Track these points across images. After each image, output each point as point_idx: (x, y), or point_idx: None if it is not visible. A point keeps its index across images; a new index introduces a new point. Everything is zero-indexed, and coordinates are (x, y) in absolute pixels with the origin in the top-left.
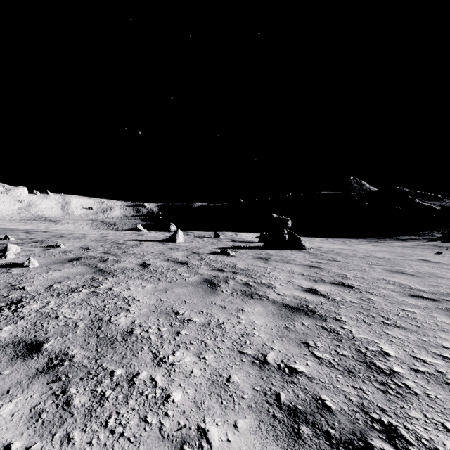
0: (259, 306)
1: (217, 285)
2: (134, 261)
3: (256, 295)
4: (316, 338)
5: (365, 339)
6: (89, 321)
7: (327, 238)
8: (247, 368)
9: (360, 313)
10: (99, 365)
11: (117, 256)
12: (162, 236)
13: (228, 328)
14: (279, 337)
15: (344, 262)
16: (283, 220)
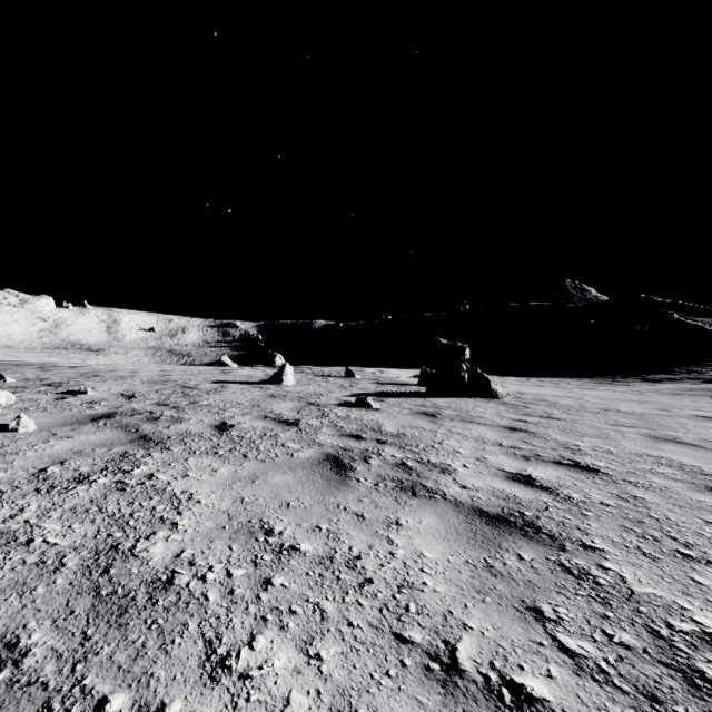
0: (428, 513)
1: (349, 468)
2: (206, 420)
3: (421, 489)
4: (553, 596)
5: (658, 600)
6: (90, 553)
7: (528, 378)
8: (416, 689)
9: (627, 530)
10: (77, 680)
11: (179, 410)
12: (261, 375)
13: (369, 568)
14: (477, 592)
15: (568, 421)
16: (457, 348)
